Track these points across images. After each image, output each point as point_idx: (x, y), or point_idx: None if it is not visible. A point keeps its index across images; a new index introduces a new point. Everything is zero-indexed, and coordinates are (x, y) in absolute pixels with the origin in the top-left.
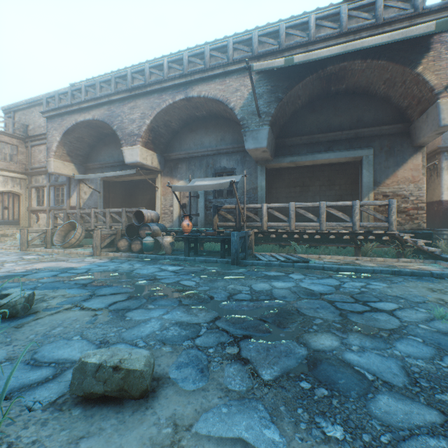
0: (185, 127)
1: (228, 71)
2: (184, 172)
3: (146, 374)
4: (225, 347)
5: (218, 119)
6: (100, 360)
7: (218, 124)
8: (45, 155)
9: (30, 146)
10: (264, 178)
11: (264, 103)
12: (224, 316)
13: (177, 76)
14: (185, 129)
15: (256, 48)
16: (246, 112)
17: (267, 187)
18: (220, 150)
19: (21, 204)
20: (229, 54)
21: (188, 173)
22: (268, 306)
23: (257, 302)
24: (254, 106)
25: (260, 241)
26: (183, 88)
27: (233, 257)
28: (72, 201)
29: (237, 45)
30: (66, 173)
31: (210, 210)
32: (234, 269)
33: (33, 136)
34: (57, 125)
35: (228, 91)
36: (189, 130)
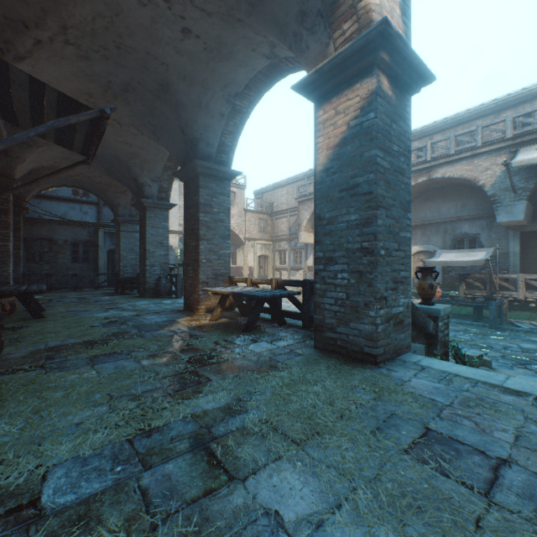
0: (419, 196)
1: (476, 153)
2: (418, 238)
3: (491, 362)
4: (516, 365)
5: (457, 187)
6: (473, 355)
7: (458, 191)
8: (285, 226)
9: (274, 219)
10: (518, 244)
11: (520, 179)
12: (507, 355)
13: (420, 163)
14: (419, 198)
15: (510, 129)
16: (497, 188)
17: (520, 251)
18: (461, 216)
19: (268, 264)
20: (478, 138)
21: (423, 238)
22: (536, 356)
23: (528, 353)
24: (507, 183)
25: (515, 309)
26: (425, 171)
27: (490, 323)
28: (308, 262)
29: (487, 128)
30: (309, 242)
31: (448, 273)
32: (494, 332)
33: (277, 212)
34: (307, 207)
35: (476, 170)
36: (423, 199)
